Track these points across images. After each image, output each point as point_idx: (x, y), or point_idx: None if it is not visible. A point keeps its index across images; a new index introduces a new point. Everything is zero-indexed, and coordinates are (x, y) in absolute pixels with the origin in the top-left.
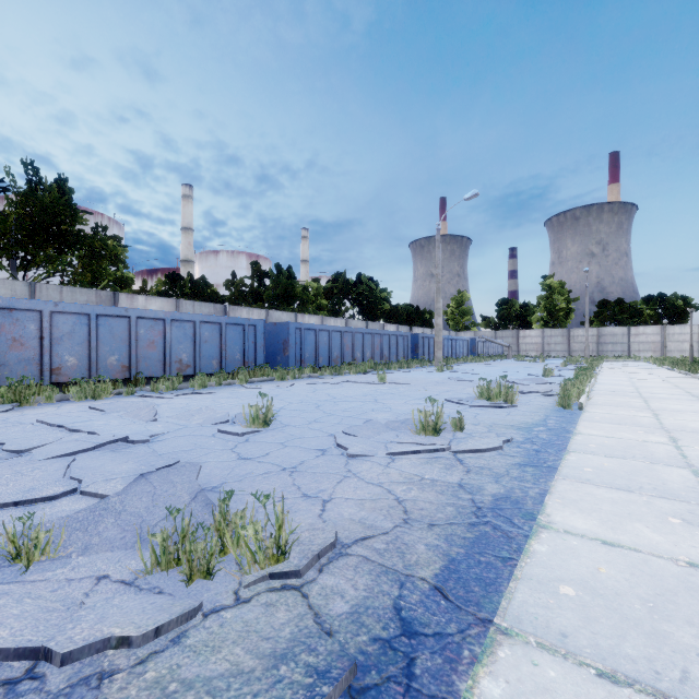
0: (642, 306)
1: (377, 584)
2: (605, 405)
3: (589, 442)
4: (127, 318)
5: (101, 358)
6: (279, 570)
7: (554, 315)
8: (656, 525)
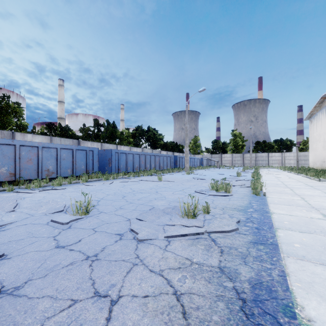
0: (273, 144)
1: None
2: (275, 193)
3: (283, 220)
4: (13, 145)
5: None
6: None
7: (237, 147)
8: None
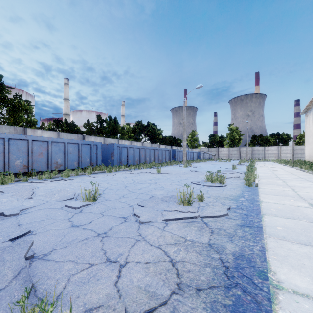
0: (270, 138)
1: None
2: (267, 184)
3: (270, 208)
4: (26, 140)
5: (11, 162)
6: None
7: (233, 141)
8: None
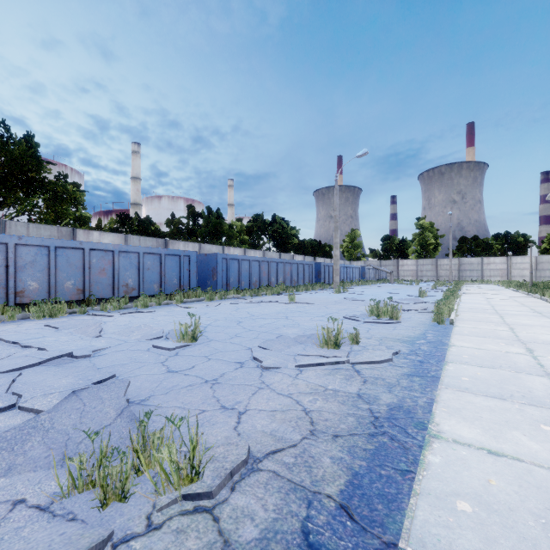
0: (492, 241)
1: (286, 504)
2: (470, 321)
3: (462, 354)
4: (81, 249)
5: (59, 283)
6: (192, 491)
7: (425, 248)
8: (532, 433)
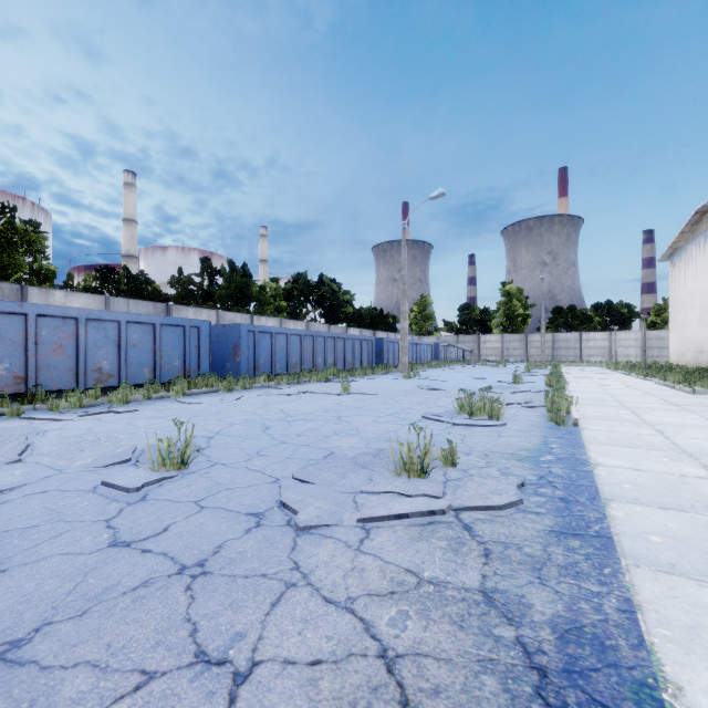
0: (592, 313)
1: None
2: (598, 419)
3: (620, 481)
4: (22, 315)
5: None
6: None
7: (512, 320)
8: None
